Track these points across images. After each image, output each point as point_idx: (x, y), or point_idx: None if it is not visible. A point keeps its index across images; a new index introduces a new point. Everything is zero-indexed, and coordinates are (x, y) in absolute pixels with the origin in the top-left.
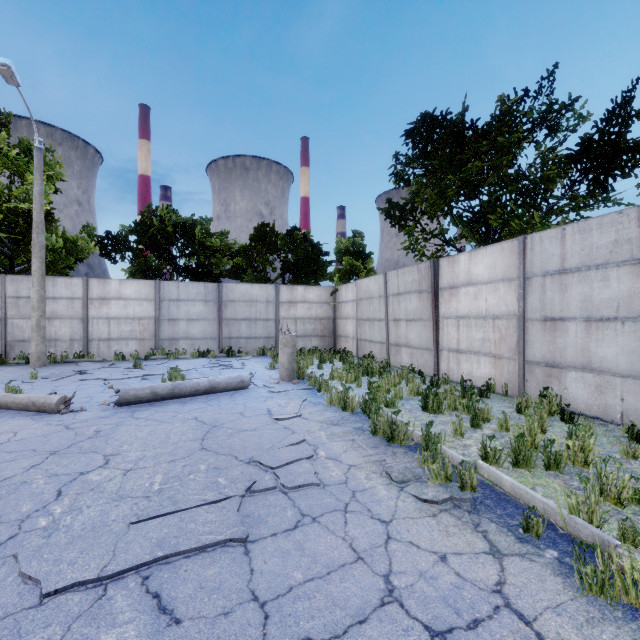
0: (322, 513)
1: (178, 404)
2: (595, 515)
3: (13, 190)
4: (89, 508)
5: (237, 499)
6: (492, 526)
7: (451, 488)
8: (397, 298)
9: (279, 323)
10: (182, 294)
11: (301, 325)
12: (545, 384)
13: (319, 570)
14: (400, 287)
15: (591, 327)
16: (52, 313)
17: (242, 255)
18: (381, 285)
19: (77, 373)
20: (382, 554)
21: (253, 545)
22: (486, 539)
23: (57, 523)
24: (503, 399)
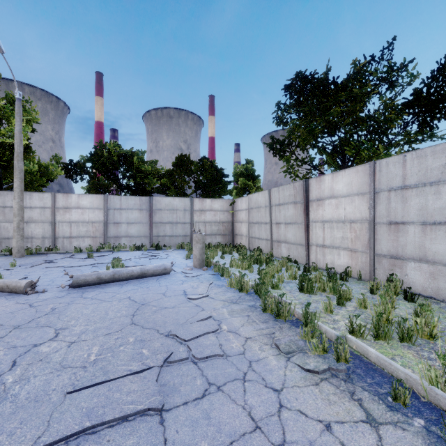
0: (225, 382)
1: (117, 286)
2: None
3: (1, 129)
4: (35, 378)
5: (156, 369)
6: (365, 394)
7: (328, 359)
8: (278, 207)
9: (193, 225)
10: (123, 204)
11: (209, 227)
12: (390, 271)
13: (223, 440)
14: (280, 199)
15: (426, 229)
16: (29, 218)
17: (167, 177)
18: (266, 198)
19: (45, 262)
20: (276, 423)
21: (167, 414)
22: (362, 407)
23: (7, 392)
24: (358, 282)
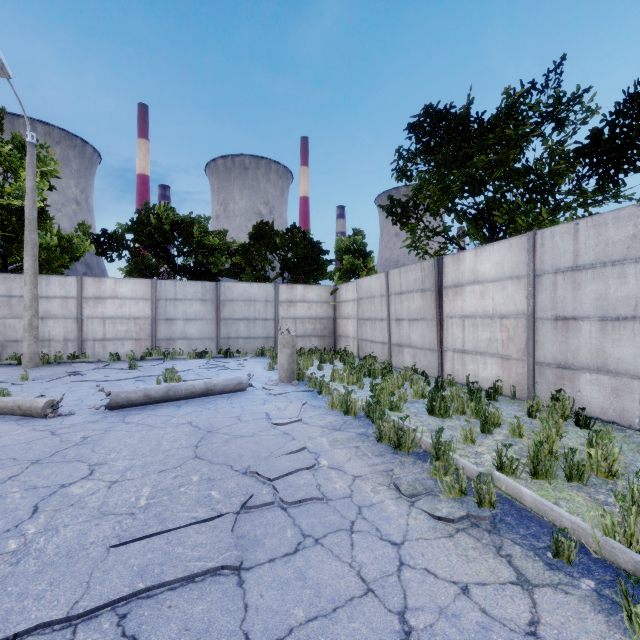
0: (325, 533)
1: (172, 407)
2: (635, 539)
3: (6, 187)
4: (66, 527)
5: (231, 517)
6: (516, 549)
7: (467, 503)
8: (399, 297)
9: (278, 323)
10: (179, 293)
11: (301, 325)
12: (556, 386)
13: (323, 606)
14: (402, 286)
15: (607, 327)
16: (46, 312)
17: (241, 254)
18: (383, 284)
19: (69, 374)
20: (395, 585)
21: (248, 573)
22: (511, 565)
23: (28, 546)
24: (512, 402)
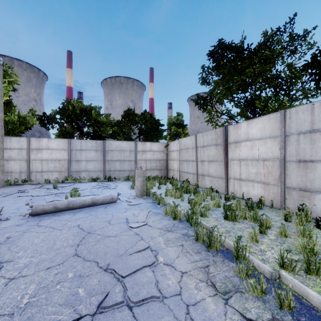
0: None
1: (70, 214)
2: None
3: None
4: None
5: (87, 320)
6: None
7: (268, 303)
8: (203, 148)
9: (137, 162)
10: (83, 146)
11: (149, 163)
12: (299, 201)
13: None
14: (204, 142)
15: None
16: (9, 157)
17: (117, 125)
18: (193, 141)
19: (16, 192)
20: None
21: None
22: None
23: None
24: (271, 210)
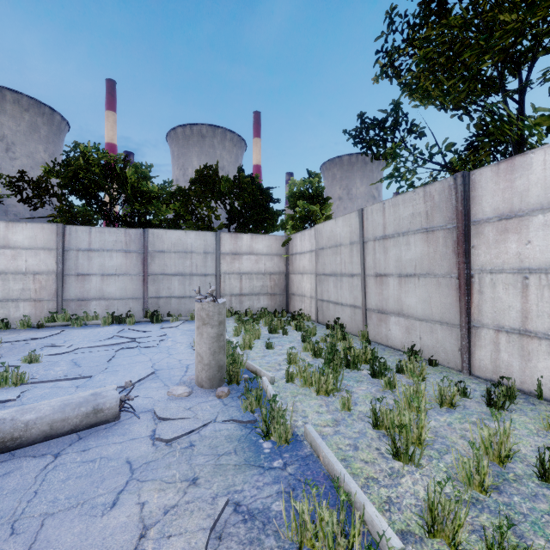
0: None
1: None
2: None
3: None
4: None
5: None
6: None
7: None
8: (382, 243)
9: (220, 279)
10: (95, 242)
11: (247, 281)
12: None
13: None
14: (388, 226)
15: None
16: None
17: (179, 199)
18: (354, 227)
19: None
20: None
21: None
22: None
23: None
24: None
